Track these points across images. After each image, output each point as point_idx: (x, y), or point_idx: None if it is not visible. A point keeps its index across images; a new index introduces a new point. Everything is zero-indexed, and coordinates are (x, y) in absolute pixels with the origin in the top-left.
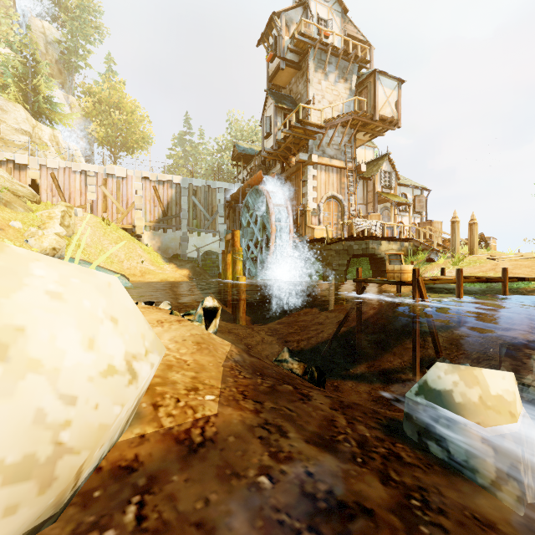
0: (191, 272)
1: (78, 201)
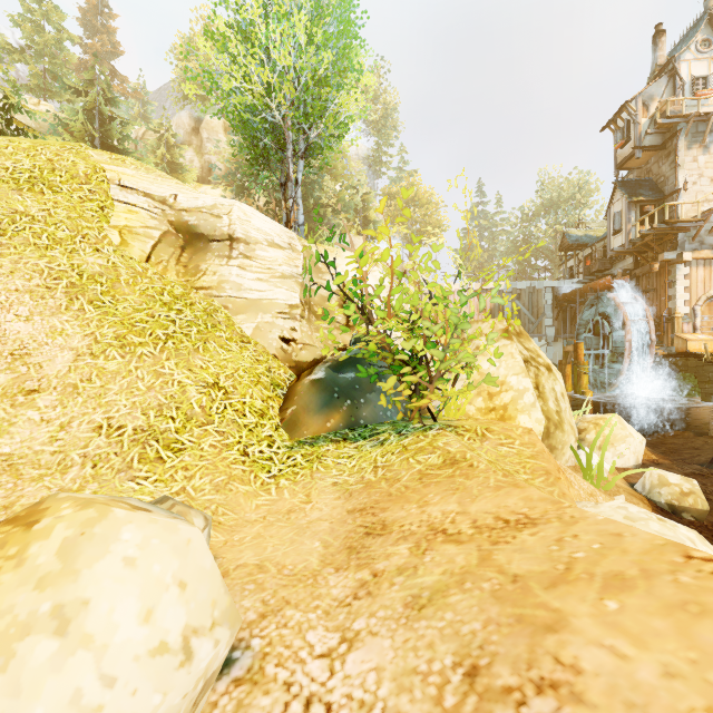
0: None
1: None
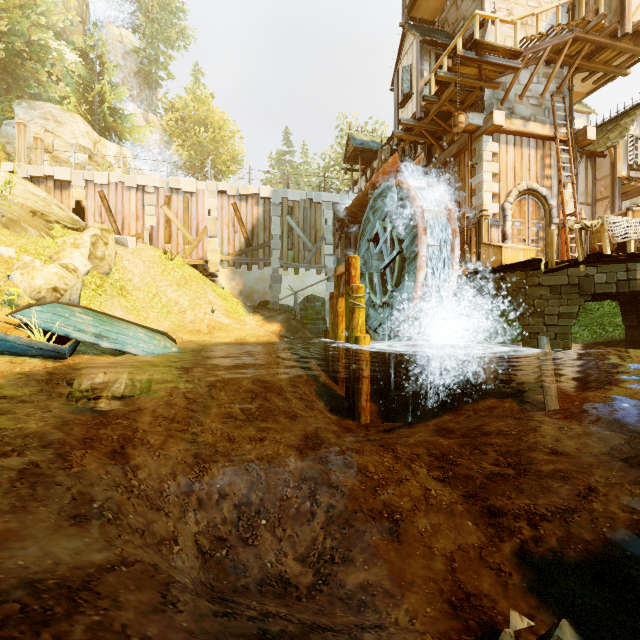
0: (284, 326)
1: (134, 228)
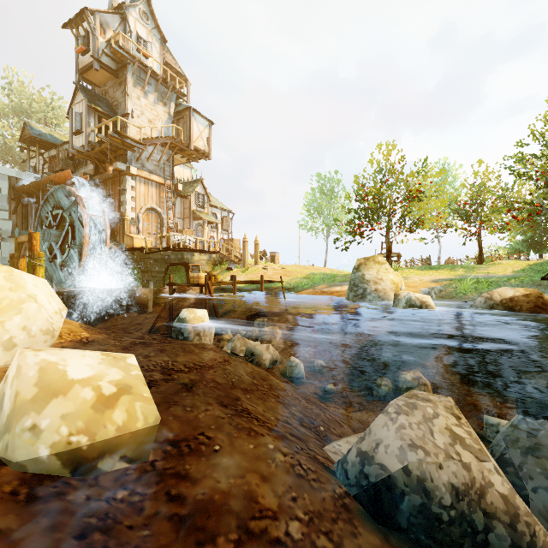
0: None
1: None
